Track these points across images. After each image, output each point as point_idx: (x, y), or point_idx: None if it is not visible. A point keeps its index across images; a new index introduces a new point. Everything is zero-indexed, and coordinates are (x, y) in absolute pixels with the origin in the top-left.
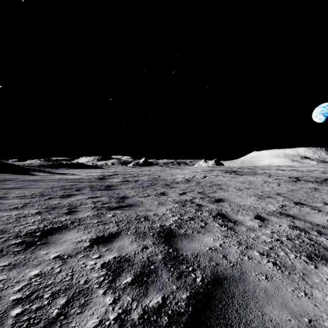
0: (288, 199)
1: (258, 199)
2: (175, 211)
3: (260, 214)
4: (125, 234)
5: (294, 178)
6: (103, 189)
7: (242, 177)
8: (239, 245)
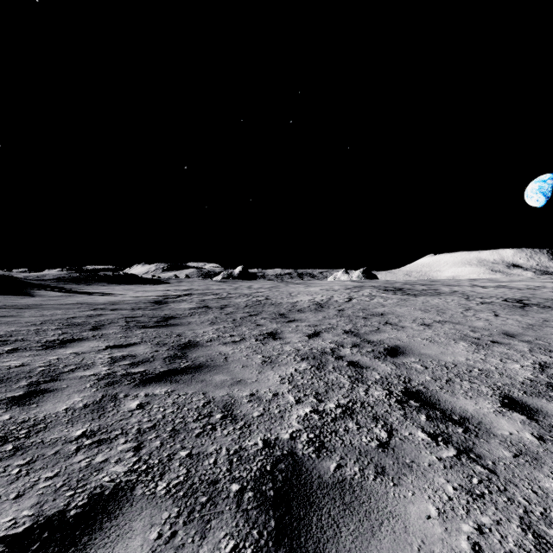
0: (539, 347)
1: (475, 347)
2: (303, 386)
3: (510, 394)
4: (144, 500)
5: (515, 300)
6: (151, 326)
7: (418, 300)
8: (541, 547)
